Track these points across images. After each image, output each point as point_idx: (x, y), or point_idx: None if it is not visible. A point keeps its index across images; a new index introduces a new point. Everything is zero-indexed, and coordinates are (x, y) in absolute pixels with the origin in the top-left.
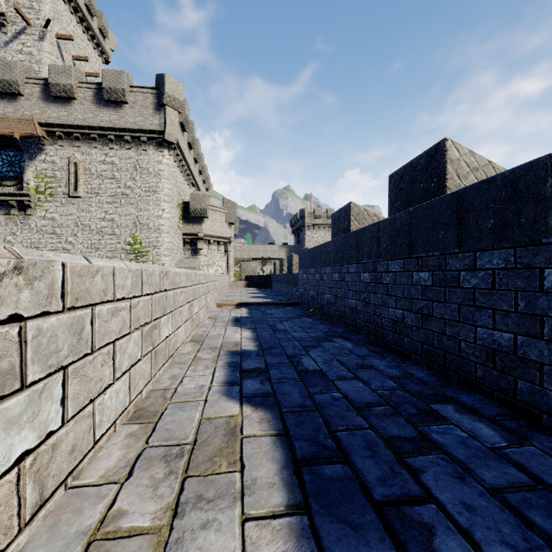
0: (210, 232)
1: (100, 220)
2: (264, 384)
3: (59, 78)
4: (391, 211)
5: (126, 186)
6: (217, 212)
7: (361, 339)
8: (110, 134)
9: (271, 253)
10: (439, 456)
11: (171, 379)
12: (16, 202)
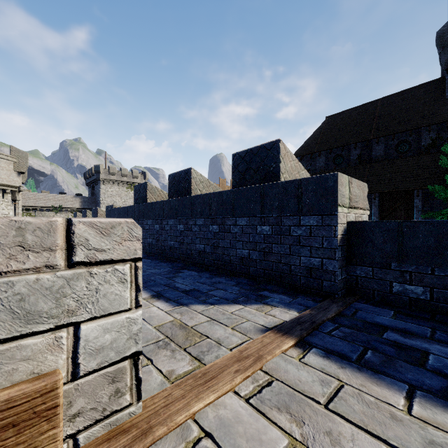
0: None
1: None
2: None
3: None
4: (169, 193)
5: None
6: (3, 159)
7: (155, 258)
8: None
9: (63, 202)
10: (180, 278)
11: None
12: None
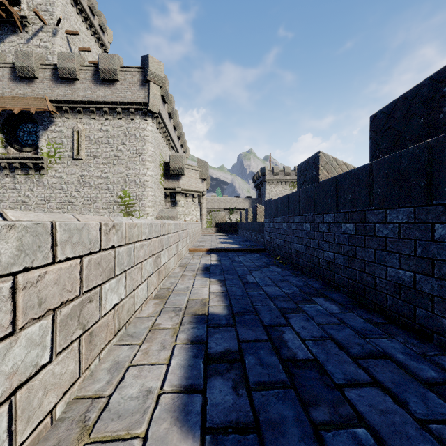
0: (187, 187)
1: (97, 178)
2: (238, 387)
3: (65, 63)
4: (373, 155)
5: (118, 150)
6: (192, 170)
7: (345, 299)
8: (105, 107)
9: (237, 204)
10: None
11: (112, 369)
12: (33, 164)
